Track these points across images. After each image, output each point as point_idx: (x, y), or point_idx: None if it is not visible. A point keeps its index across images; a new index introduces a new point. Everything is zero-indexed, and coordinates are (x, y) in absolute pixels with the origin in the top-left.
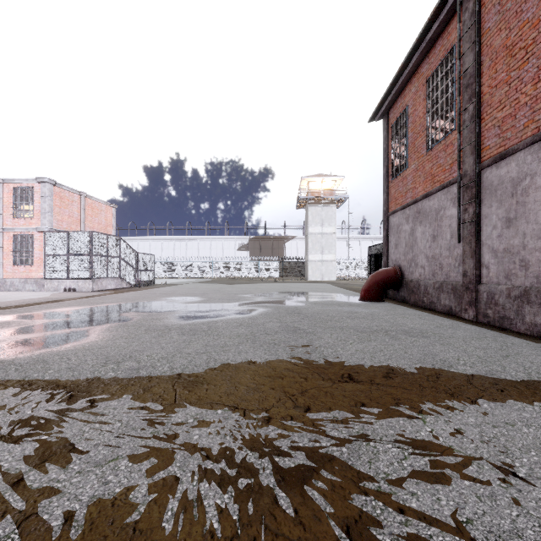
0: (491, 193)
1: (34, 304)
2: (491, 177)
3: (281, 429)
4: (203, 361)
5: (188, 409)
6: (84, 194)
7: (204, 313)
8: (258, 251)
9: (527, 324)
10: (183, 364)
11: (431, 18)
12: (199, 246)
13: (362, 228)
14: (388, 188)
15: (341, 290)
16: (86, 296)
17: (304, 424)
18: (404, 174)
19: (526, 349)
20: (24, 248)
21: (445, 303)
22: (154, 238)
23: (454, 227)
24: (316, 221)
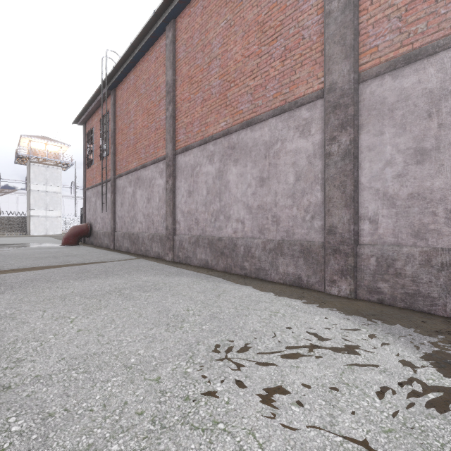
0: (118, 190)
1: None
2: (118, 183)
3: None
4: None
5: None
6: None
7: None
8: None
9: (125, 247)
10: None
11: (97, 92)
12: None
13: None
14: (86, 172)
15: (55, 240)
16: None
17: None
18: (93, 167)
19: (112, 255)
20: None
21: (106, 242)
22: None
23: (109, 204)
24: (39, 180)
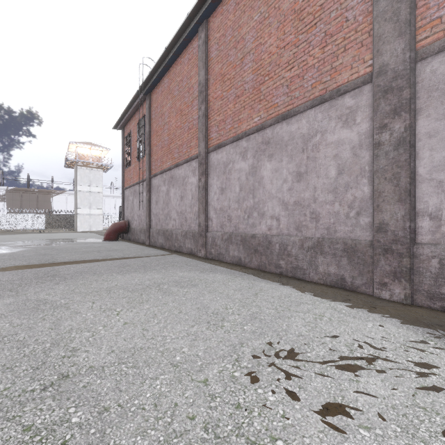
0: (153, 189)
1: None
2: (153, 182)
3: (27, 271)
4: None
5: None
6: None
7: None
8: (18, 203)
9: (159, 243)
10: None
11: (134, 98)
12: None
13: None
14: (124, 173)
15: (98, 236)
16: None
17: (37, 270)
18: (130, 168)
19: (148, 250)
20: None
21: (142, 238)
22: None
23: (145, 202)
24: (85, 181)
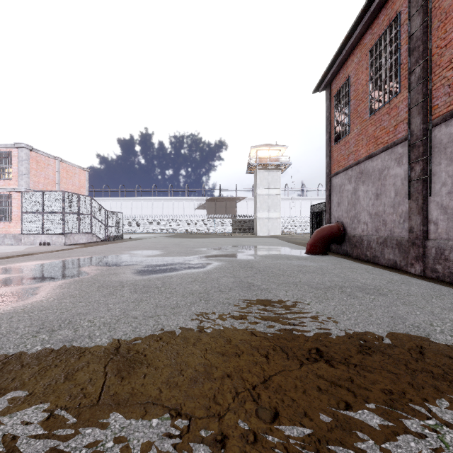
0: (440, 151)
1: (4, 258)
2: (440, 135)
3: None
4: (149, 328)
5: (113, 416)
6: (59, 159)
7: (161, 267)
8: (213, 210)
9: None
10: (126, 333)
11: None
12: (163, 205)
13: (302, 190)
14: (330, 152)
15: (287, 244)
16: (57, 249)
17: (274, 452)
18: (346, 138)
19: None
20: (3, 207)
21: (390, 257)
22: (124, 199)
23: (398, 186)
24: (263, 184)
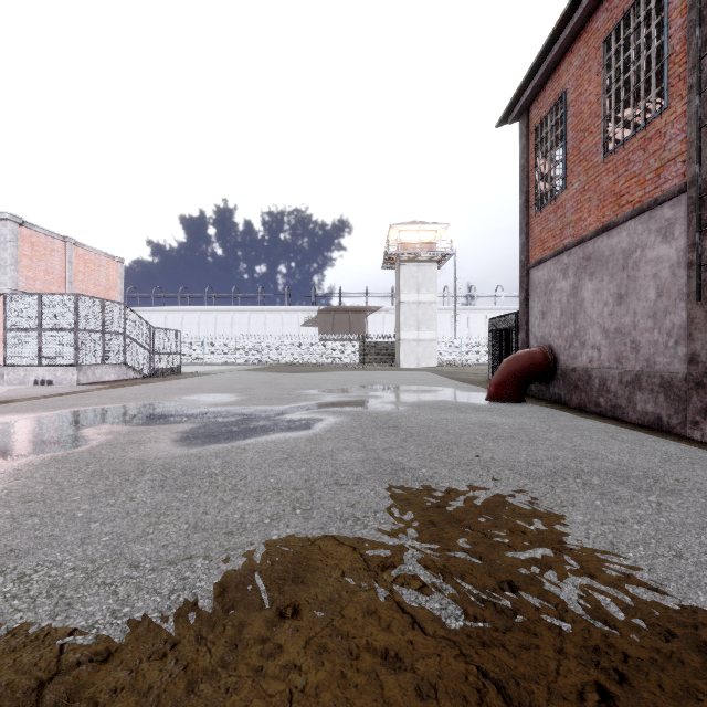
0: None
1: None
2: None
3: None
4: (155, 604)
5: None
6: (71, 241)
7: (229, 427)
8: (330, 327)
9: None
10: (91, 624)
11: None
12: (249, 320)
13: (470, 296)
14: (528, 227)
15: (451, 382)
16: (61, 393)
17: None
18: (559, 200)
19: None
20: None
21: (647, 408)
22: (187, 309)
23: (665, 278)
24: (410, 286)
